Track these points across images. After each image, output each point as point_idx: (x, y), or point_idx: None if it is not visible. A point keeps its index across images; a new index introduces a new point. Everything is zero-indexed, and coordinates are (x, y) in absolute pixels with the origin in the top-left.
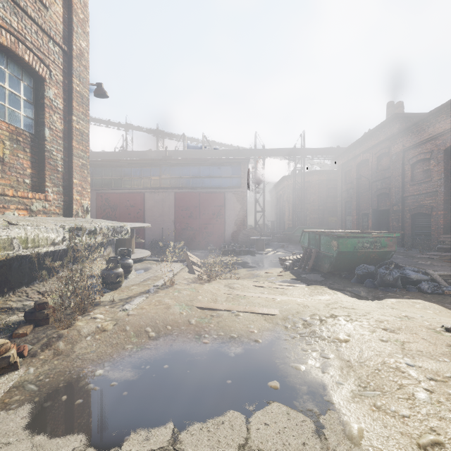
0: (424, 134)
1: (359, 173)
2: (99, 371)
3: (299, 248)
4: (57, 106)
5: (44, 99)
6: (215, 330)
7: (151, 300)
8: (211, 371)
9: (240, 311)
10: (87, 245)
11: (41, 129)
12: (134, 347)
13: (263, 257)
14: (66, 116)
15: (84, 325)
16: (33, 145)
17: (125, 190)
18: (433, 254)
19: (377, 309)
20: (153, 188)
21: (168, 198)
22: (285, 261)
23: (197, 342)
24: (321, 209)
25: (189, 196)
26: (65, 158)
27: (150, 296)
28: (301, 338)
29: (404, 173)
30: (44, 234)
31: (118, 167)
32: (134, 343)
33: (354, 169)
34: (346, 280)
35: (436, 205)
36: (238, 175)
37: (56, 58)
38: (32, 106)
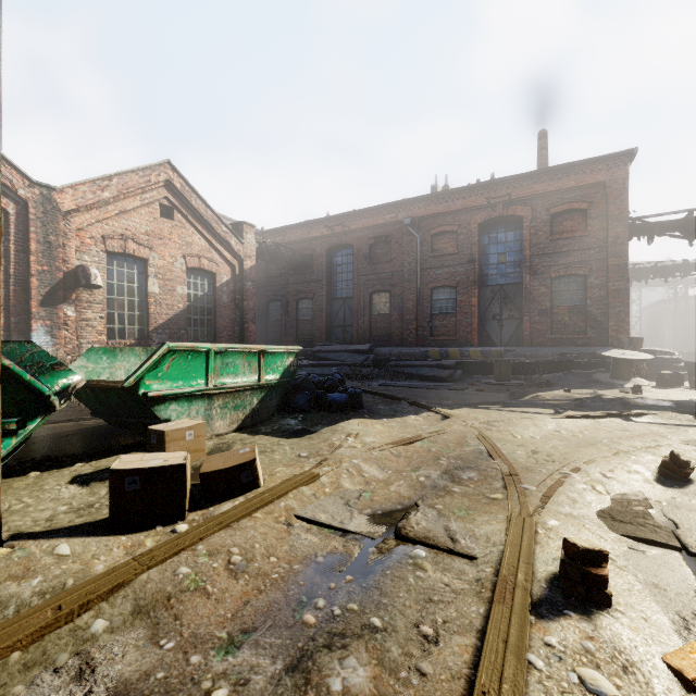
0: None
1: None
2: None
3: None
4: None
5: None
6: None
7: None
8: None
9: None
10: None
11: None
12: None
13: None
14: None
15: None
16: None
17: None
18: None
19: None
20: None
21: None
22: None
23: None
24: None
25: None
26: None
27: None
28: None
29: None
30: None
31: None
32: None
33: None
34: None
35: None
36: None
37: None
38: None
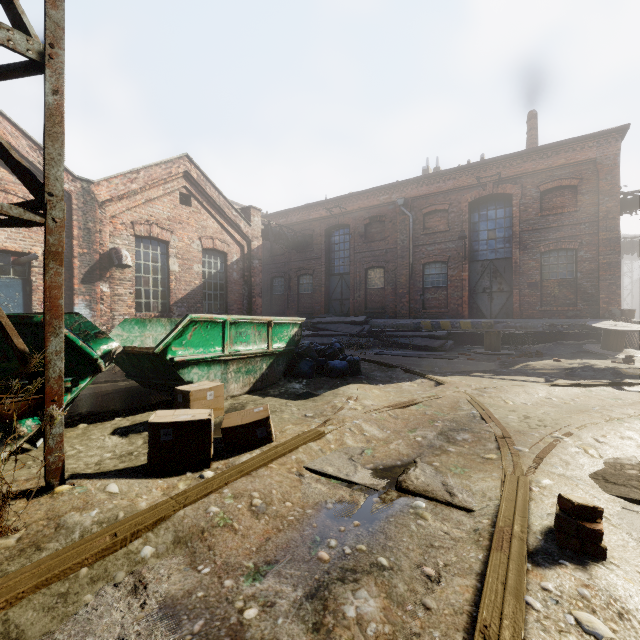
0: None
1: None
2: None
3: None
4: None
5: None
6: None
7: None
8: None
9: None
10: None
11: None
12: None
13: None
14: None
15: None
16: None
17: None
18: None
19: None
20: None
21: None
22: None
23: None
24: None
25: None
26: None
27: None
28: None
29: None
30: None
31: None
32: None
33: None
34: None
35: None
36: None
37: None
38: None
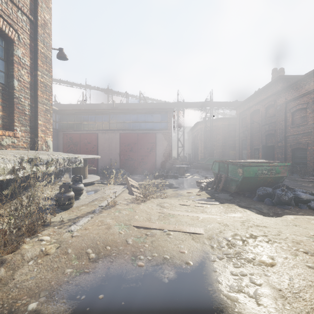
0: (302, 90)
1: (252, 119)
2: (32, 304)
3: (209, 173)
4: (25, 63)
5: (13, 56)
6: (149, 251)
7: (95, 220)
8: (146, 302)
9: (171, 230)
10: (46, 173)
11: (10, 80)
12: (74, 270)
13: (184, 180)
14: (32, 71)
15: (30, 248)
16: (4, 93)
17: (83, 131)
18: (311, 178)
19: (283, 226)
20: (104, 130)
21: (115, 137)
22: (200, 183)
23: (133, 265)
24: (224, 145)
25: (130, 136)
26: (32, 104)
27: (95, 216)
28: (228, 259)
29: (286, 119)
30: (1, 164)
31: (79, 114)
32: (75, 266)
33: (249, 116)
34: (249, 198)
35: (311, 142)
36: (165, 121)
37: (24, 25)
38: (3, 61)
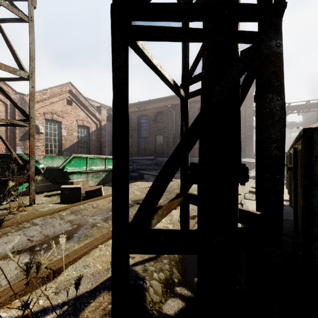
0: None
1: None
2: None
3: None
4: None
5: None
6: None
7: None
8: None
9: None
10: None
11: None
12: None
13: None
14: None
15: None
16: None
17: None
18: None
19: None
20: None
21: None
22: None
23: None
24: None
25: None
26: None
27: None
28: None
29: None
30: None
31: None
32: None
33: None
34: None
35: None
36: None
37: None
38: None
